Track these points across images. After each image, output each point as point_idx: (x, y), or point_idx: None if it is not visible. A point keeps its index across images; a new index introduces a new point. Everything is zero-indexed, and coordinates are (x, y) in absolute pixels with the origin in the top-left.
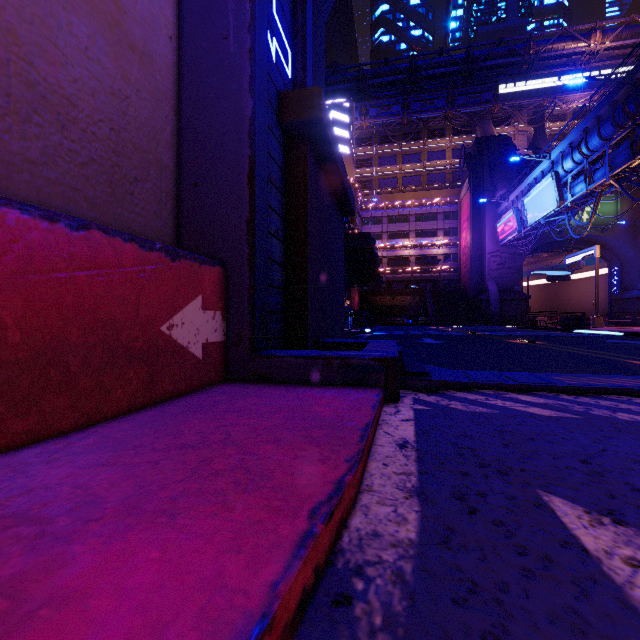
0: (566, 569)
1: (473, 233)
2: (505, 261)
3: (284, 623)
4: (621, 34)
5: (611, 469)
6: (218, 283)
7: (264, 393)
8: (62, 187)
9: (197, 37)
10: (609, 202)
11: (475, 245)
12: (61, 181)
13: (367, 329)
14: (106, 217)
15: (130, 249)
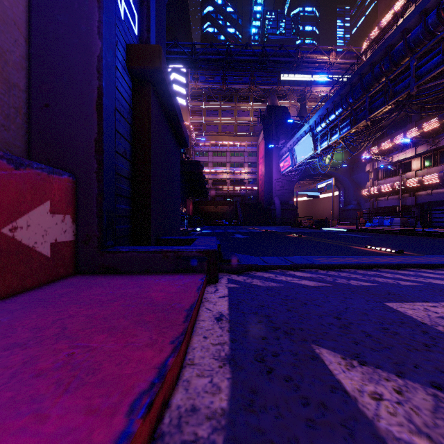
0: (336, 413)
1: (266, 166)
2: (284, 185)
3: None
4: (345, 56)
5: (353, 321)
6: (68, 191)
7: (109, 283)
8: None
9: None
10: (339, 153)
11: (267, 174)
12: None
13: (198, 228)
14: None
15: None
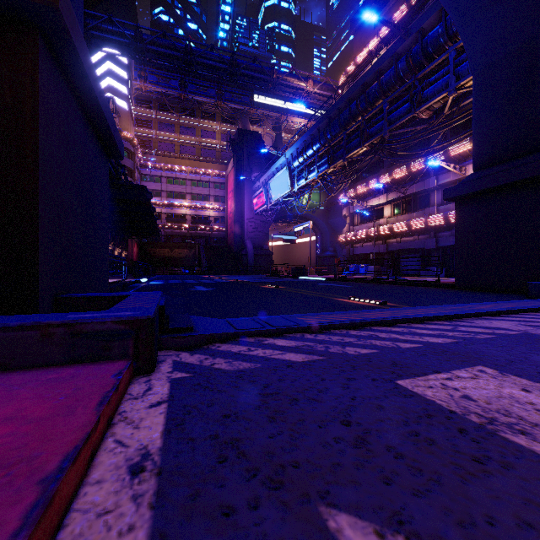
0: None
1: (236, 202)
2: (258, 226)
3: None
4: (322, 87)
5: (369, 427)
6: None
7: None
8: None
9: None
10: (316, 194)
11: (238, 212)
12: None
13: (144, 279)
14: None
15: None
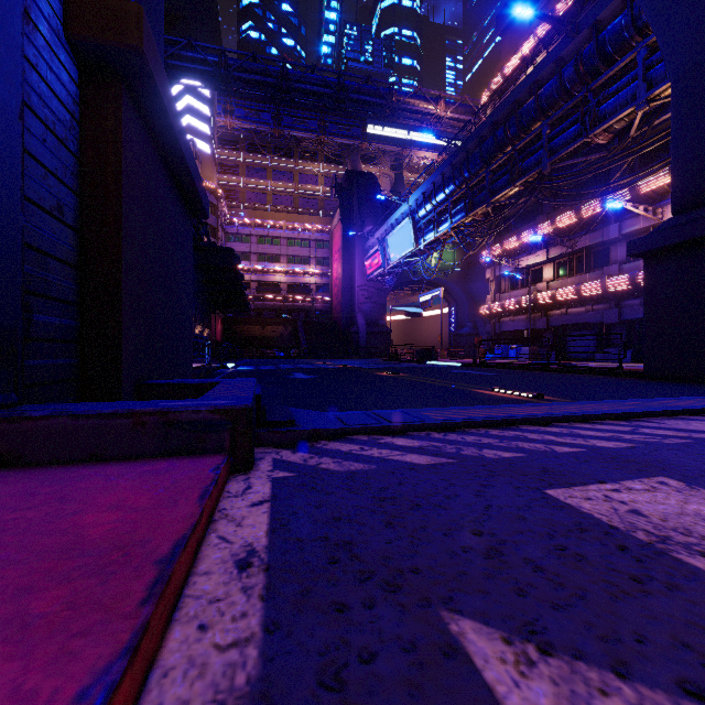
0: None
1: (344, 265)
2: (372, 295)
3: None
4: (458, 109)
5: (505, 538)
6: None
7: None
8: None
9: None
10: (449, 251)
11: (346, 277)
12: None
13: (230, 363)
14: None
15: None
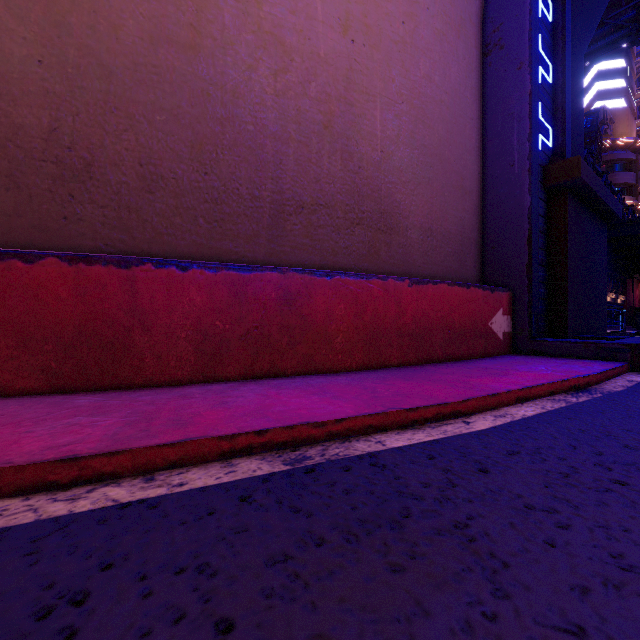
0: None
1: None
2: None
3: (570, 385)
4: None
5: None
6: (509, 301)
7: (541, 358)
8: (448, 268)
9: (494, 168)
10: None
11: None
12: (447, 265)
13: None
14: (458, 275)
15: (480, 291)
